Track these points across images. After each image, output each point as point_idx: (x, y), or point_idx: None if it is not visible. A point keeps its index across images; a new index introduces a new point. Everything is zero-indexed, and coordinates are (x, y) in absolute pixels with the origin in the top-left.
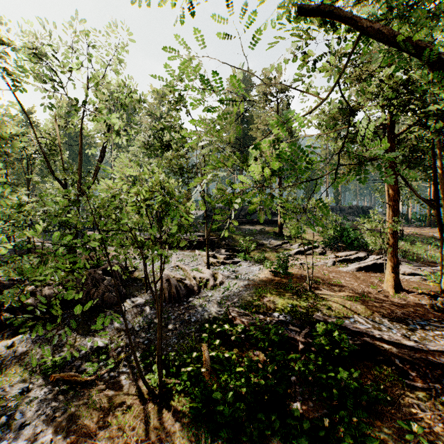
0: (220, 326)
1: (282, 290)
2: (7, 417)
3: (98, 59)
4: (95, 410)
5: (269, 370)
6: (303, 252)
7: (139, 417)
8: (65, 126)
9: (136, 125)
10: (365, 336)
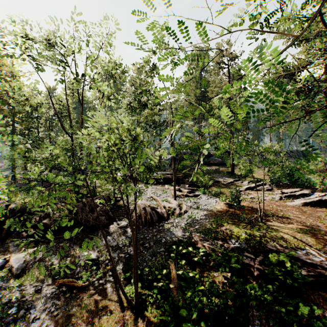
0: (185, 248)
1: (236, 220)
2: (24, 310)
3: (93, 43)
4: (86, 312)
5: (231, 298)
6: (252, 188)
7: (119, 322)
8: (73, 95)
9: (121, 91)
10: (318, 268)
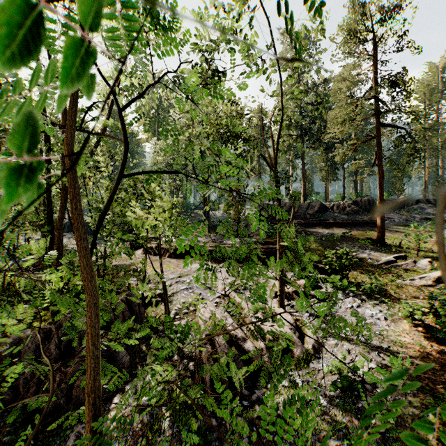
0: None
1: None
2: None
3: None
4: None
5: None
6: None
7: None
8: None
9: None
10: None
